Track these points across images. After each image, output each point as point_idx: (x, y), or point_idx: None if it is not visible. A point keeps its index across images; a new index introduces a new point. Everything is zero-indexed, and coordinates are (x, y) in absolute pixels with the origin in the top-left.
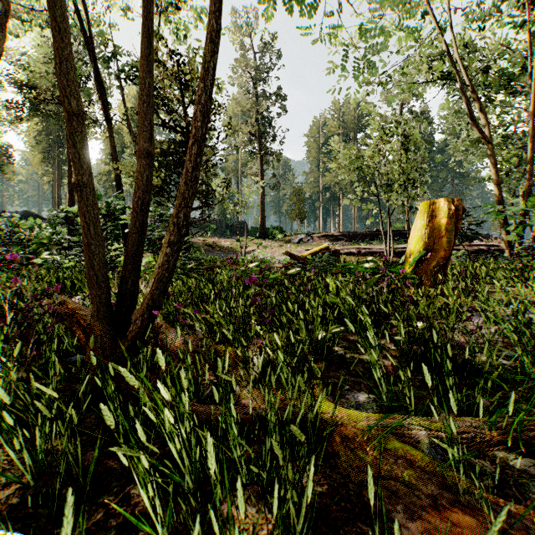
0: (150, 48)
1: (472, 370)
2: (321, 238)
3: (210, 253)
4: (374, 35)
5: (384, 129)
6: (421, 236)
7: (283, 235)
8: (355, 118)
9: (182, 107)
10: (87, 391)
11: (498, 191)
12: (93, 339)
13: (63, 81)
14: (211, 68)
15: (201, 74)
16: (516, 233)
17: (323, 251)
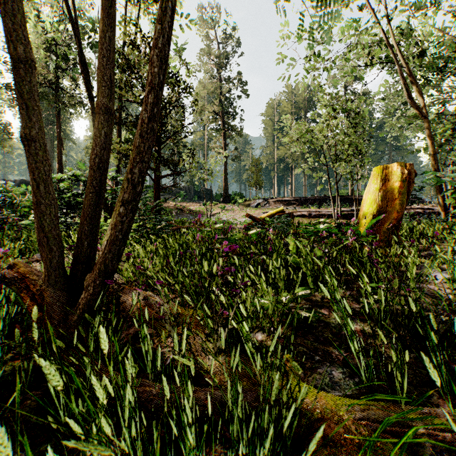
0: (109, 1)
1: (453, 340)
2: (276, 203)
3: (180, 216)
4: (334, 2)
5: (333, 106)
6: (375, 198)
7: (243, 200)
8: (305, 99)
9: None
10: (29, 368)
11: (435, 160)
12: (34, 310)
13: (8, 24)
14: (170, 9)
15: (159, 16)
16: (454, 197)
17: (278, 213)
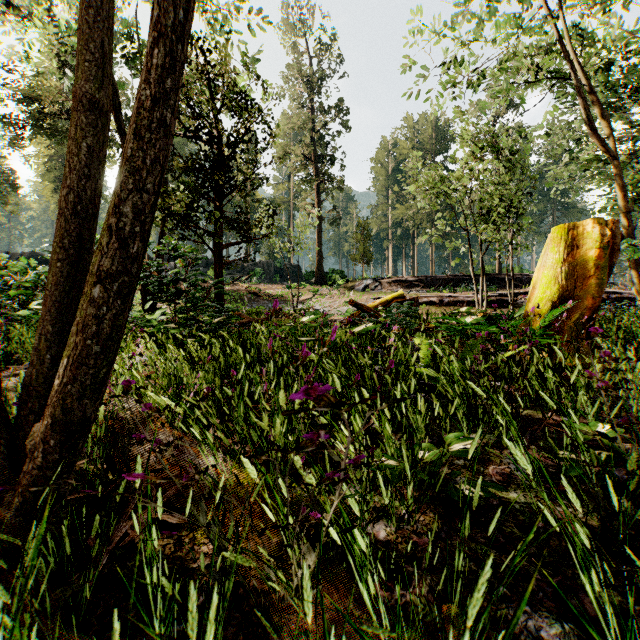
0: None
1: None
2: (392, 284)
3: (254, 303)
4: None
5: (476, 143)
6: (555, 276)
7: (345, 280)
8: (433, 137)
9: (214, 110)
10: None
11: (627, 222)
12: None
13: None
14: None
15: None
16: None
17: (396, 299)
